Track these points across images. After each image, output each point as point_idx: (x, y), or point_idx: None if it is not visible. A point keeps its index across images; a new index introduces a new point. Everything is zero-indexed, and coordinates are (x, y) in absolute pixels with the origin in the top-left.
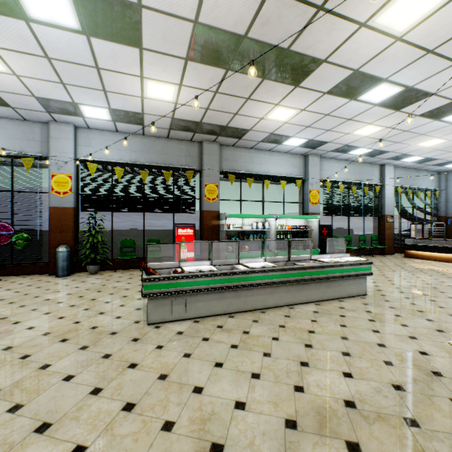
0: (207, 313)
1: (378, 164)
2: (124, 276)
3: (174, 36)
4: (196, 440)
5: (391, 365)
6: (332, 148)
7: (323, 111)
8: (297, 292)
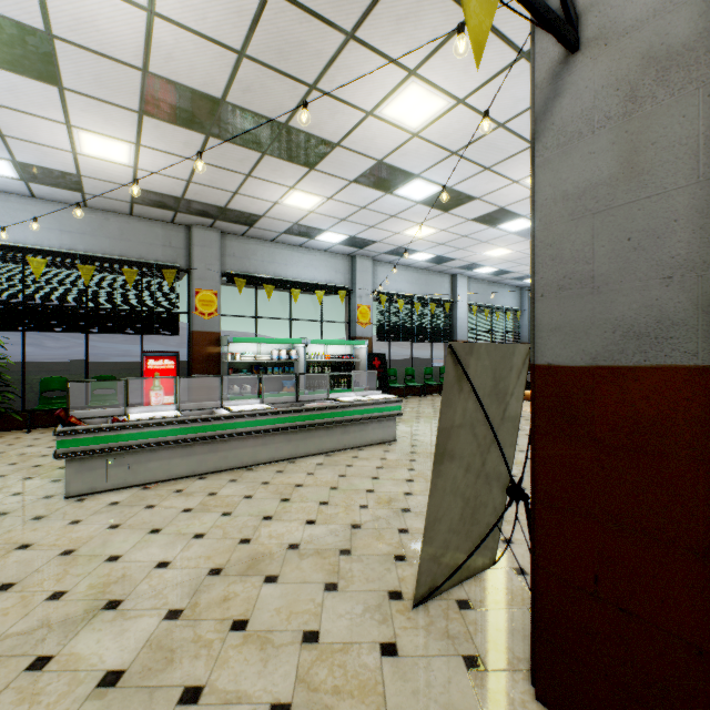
0: (165, 477)
1: (449, 273)
2: (45, 437)
3: (115, 81)
4: (90, 601)
5: (365, 508)
6: (385, 250)
7: (357, 202)
8: (302, 441)
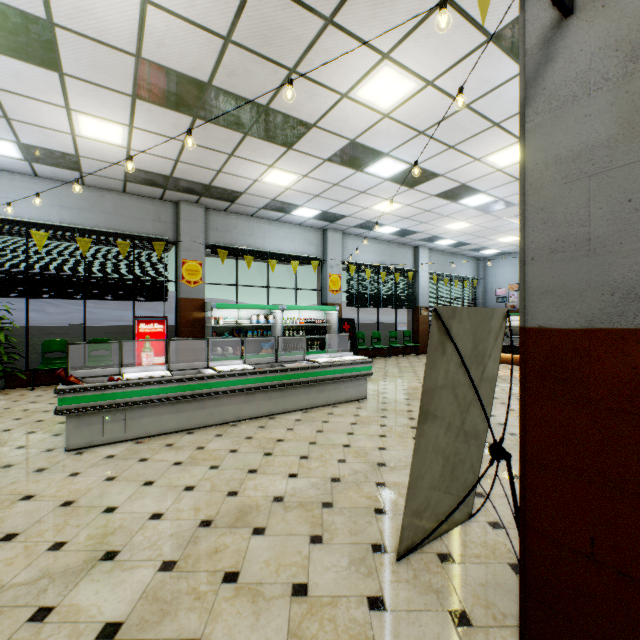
0: (157, 432)
1: (411, 245)
2: (47, 394)
3: (111, 67)
4: (89, 552)
5: (343, 462)
6: (354, 224)
7: (330, 180)
8: (282, 398)
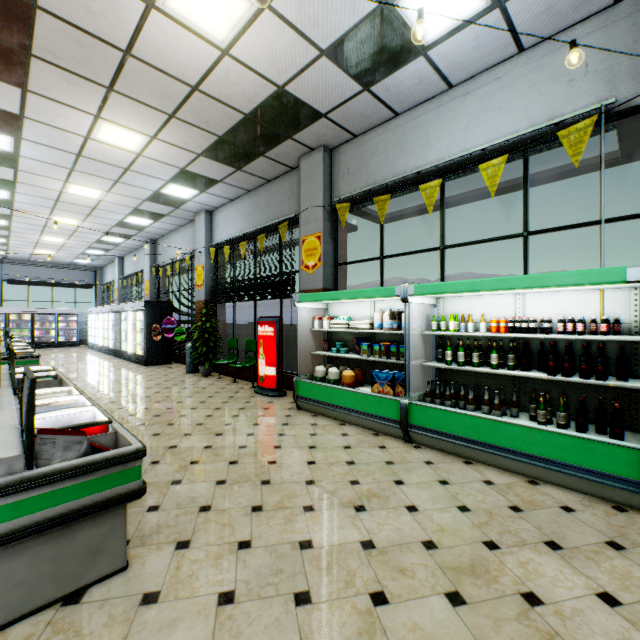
0: None
1: None
2: (197, 384)
3: None
4: None
5: None
6: None
7: None
8: None
